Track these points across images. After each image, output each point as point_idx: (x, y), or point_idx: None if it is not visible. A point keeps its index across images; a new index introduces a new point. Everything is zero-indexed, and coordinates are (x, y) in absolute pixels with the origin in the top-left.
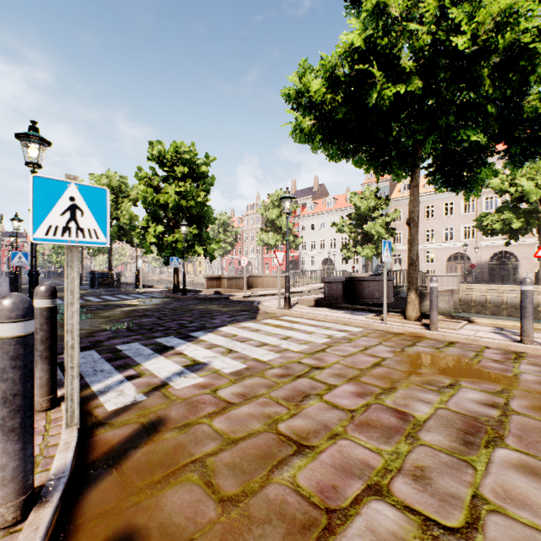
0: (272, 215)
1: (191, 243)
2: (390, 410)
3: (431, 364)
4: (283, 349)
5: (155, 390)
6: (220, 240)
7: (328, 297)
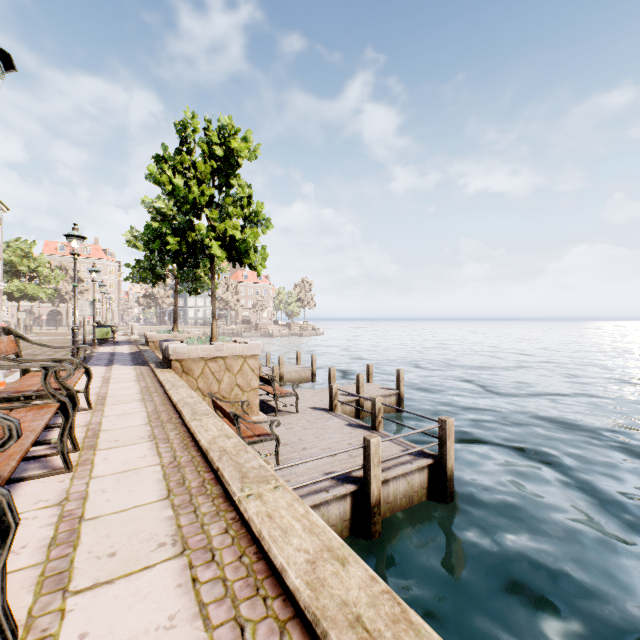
0: None
1: None
2: None
3: None
4: None
5: None
6: None
7: None
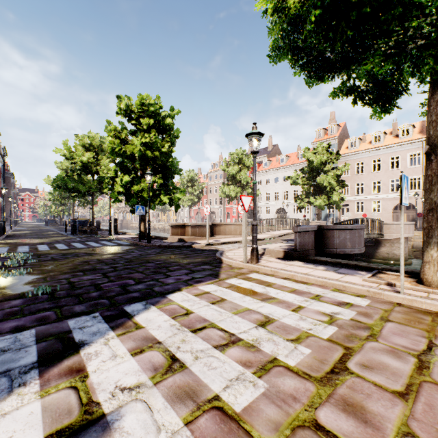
0: (233, 170)
1: (158, 192)
2: None
3: None
4: (267, 360)
5: None
6: (184, 190)
7: (299, 249)
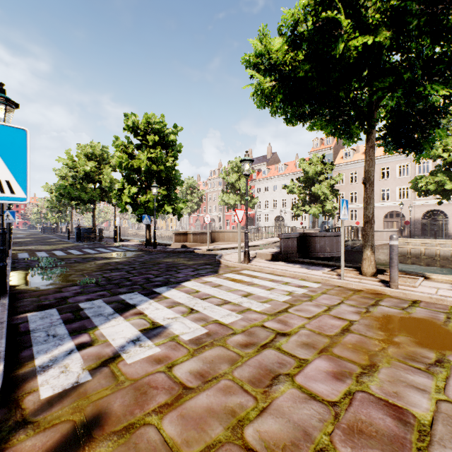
0: (232, 179)
1: (161, 202)
2: (381, 403)
3: (404, 330)
4: (245, 309)
5: (104, 366)
6: (186, 200)
7: (284, 252)
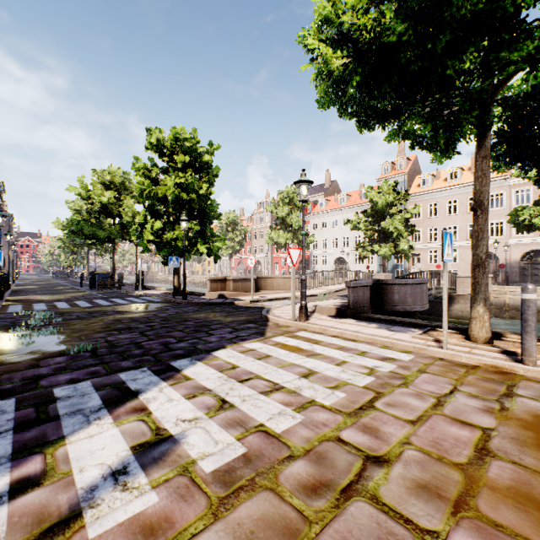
0: (282, 212)
1: (194, 240)
2: None
3: None
4: (306, 401)
5: None
6: (225, 237)
7: (353, 306)
